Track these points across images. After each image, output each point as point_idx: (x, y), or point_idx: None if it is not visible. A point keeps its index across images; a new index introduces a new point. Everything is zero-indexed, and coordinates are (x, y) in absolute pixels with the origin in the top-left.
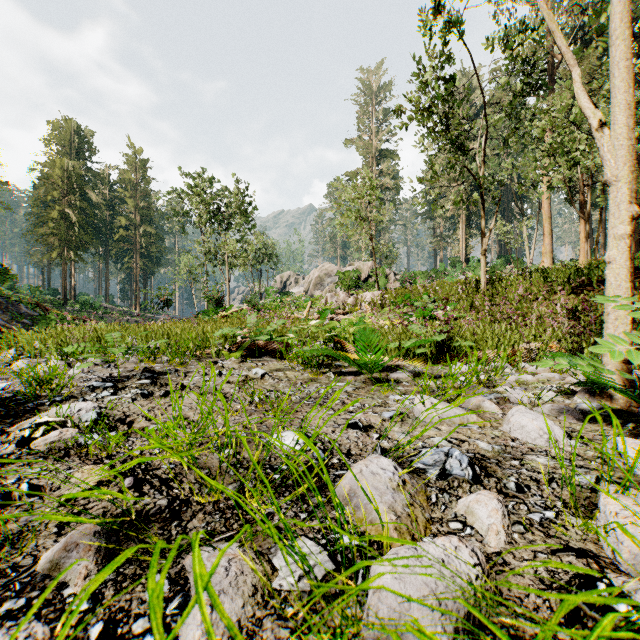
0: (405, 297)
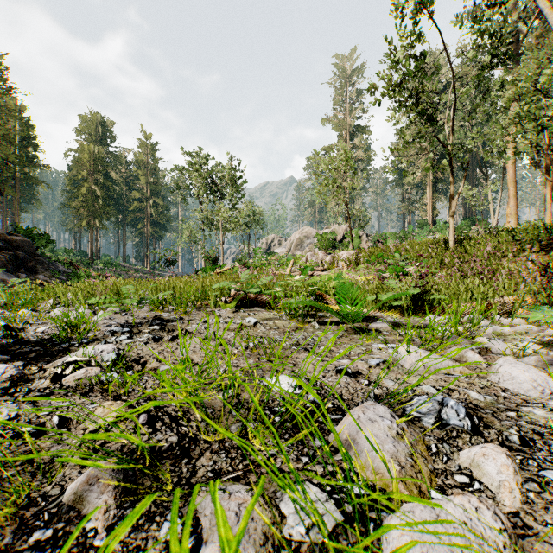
0: (378, 255)
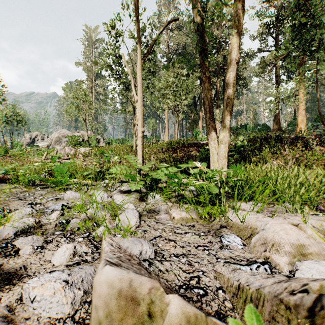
0: (101, 151)
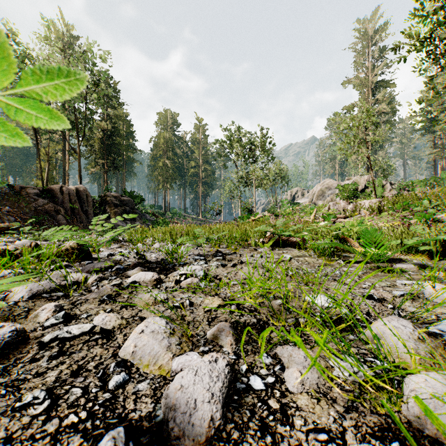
0: (403, 203)
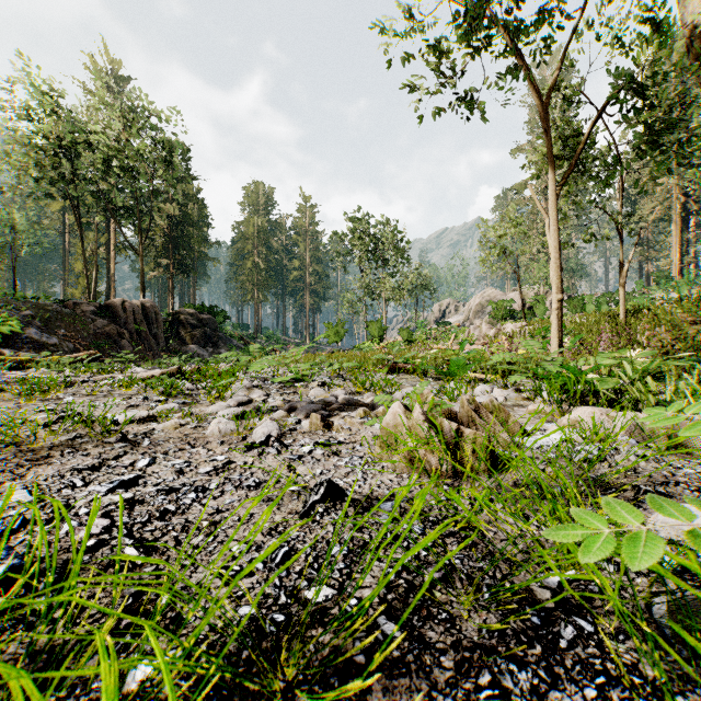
0: (543, 328)
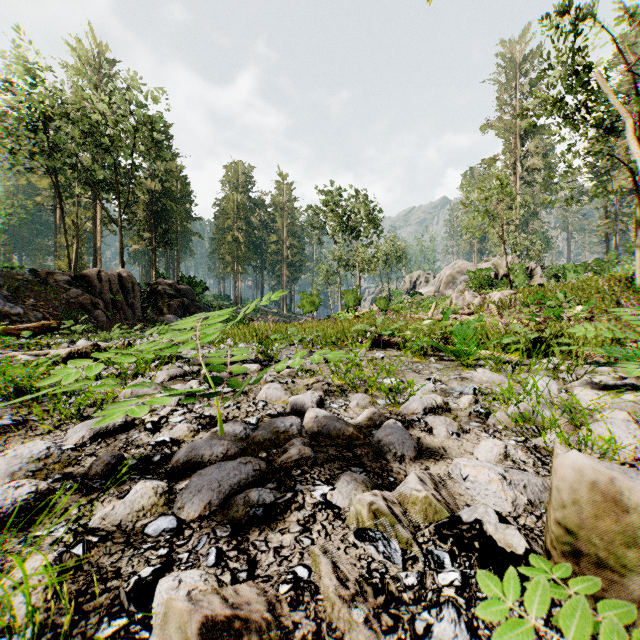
0: (537, 296)
